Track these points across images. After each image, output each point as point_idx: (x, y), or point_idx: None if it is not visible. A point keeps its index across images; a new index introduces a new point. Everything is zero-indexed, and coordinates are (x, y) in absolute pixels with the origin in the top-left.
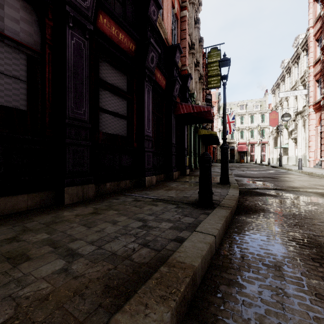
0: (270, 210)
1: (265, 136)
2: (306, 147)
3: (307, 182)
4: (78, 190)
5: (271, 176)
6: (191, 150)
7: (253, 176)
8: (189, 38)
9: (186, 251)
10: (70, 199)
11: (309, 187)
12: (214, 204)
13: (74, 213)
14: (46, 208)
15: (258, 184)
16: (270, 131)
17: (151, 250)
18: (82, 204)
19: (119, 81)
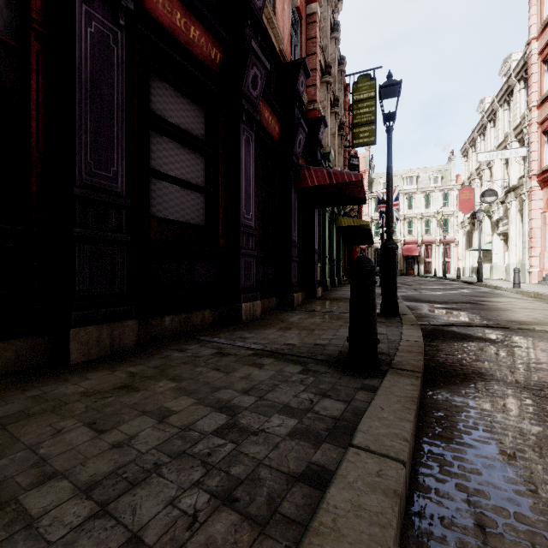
0: (496, 376)
1: (450, 231)
2: (525, 249)
3: (538, 312)
4: (100, 332)
5: (468, 300)
6: (324, 254)
7: (437, 300)
8: (321, 54)
9: (339, 532)
10: (82, 352)
11: (547, 322)
12: (381, 362)
13: (81, 389)
14: (27, 375)
15: (450, 316)
16: (460, 222)
17: (240, 520)
18: (106, 363)
19: (190, 119)
